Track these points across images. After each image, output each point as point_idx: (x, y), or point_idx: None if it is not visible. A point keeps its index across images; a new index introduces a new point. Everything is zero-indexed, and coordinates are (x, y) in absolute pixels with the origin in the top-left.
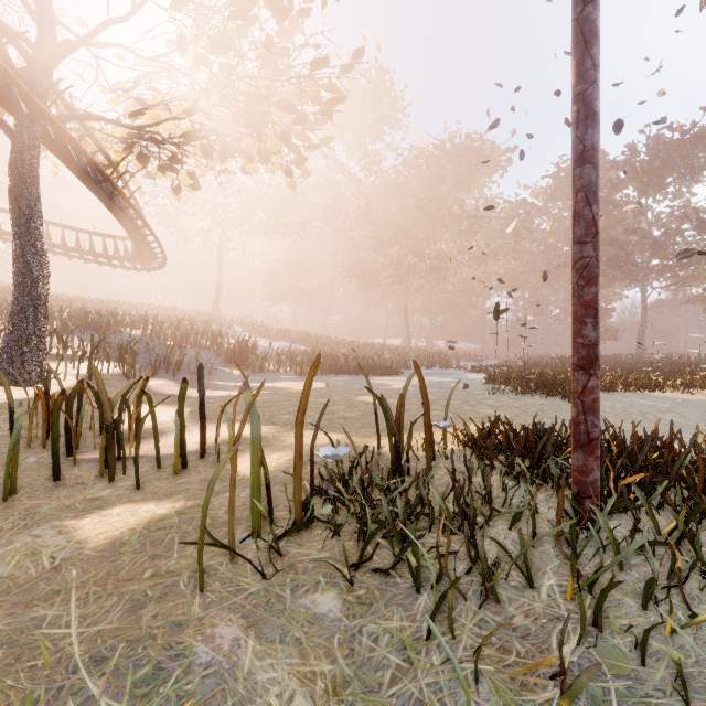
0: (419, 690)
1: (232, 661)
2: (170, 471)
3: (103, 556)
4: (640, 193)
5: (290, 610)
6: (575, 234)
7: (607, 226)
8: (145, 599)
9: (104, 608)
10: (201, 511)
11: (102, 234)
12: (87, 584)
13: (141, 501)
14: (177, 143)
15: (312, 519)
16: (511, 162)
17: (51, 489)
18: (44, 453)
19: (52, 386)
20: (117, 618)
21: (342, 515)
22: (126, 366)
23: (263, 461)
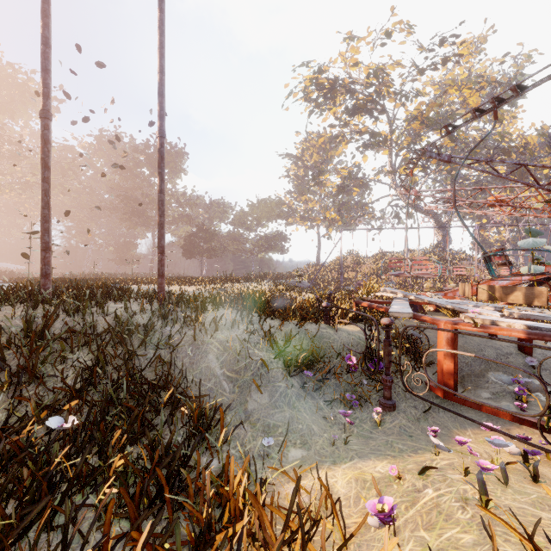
0: None
1: None
2: None
3: None
4: (151, 173)
5: None
6: (42, 205)
7: (133, 188)
8: None
9: None
10: None
11: None
12: None
13: None
14: None
15: None
16: (59, 111)
17: None
18: None
19: None
20: None
21: None
22: None
23: None
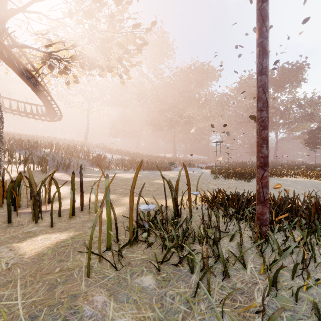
0: None
1: (103, 313)
2: (66, 217)
3: (33, 261)
4: (275, 91)
5: (130, 285)
6: (258, 106)
7: None
8: (56, 283)
9: (35, 289)
10: (82, 237)
11: (30, 103)
12: (26, 276)
13: (52, 232)
14: (67, 61)
15: (138, 239)
16: (220, 76)
17: (5, 228)
18: (1, 210)
19: (5, 176)
20: (42, 294)
21: (151, 237)
22: (42, 167)
23: (114, 212)
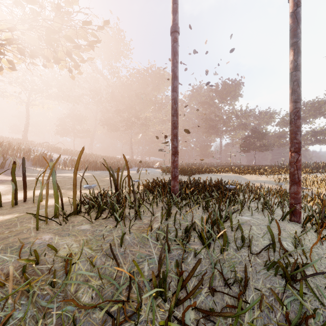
0: (113, 237)
1: (50, 242)
2: (7, 207)
3: None
4: (219, 102)
5: (71, 230)
6: (172, 113)
7: (209, 113)
8: (8, 237)
9: None
10: (28, 215)
11: None
12: None
13: None
14: (1, 44)
15: (81, 210)
16: None
17: None
18: None
19: None
20: None
21: (93, 210)
22: None
23: (59, 190)
